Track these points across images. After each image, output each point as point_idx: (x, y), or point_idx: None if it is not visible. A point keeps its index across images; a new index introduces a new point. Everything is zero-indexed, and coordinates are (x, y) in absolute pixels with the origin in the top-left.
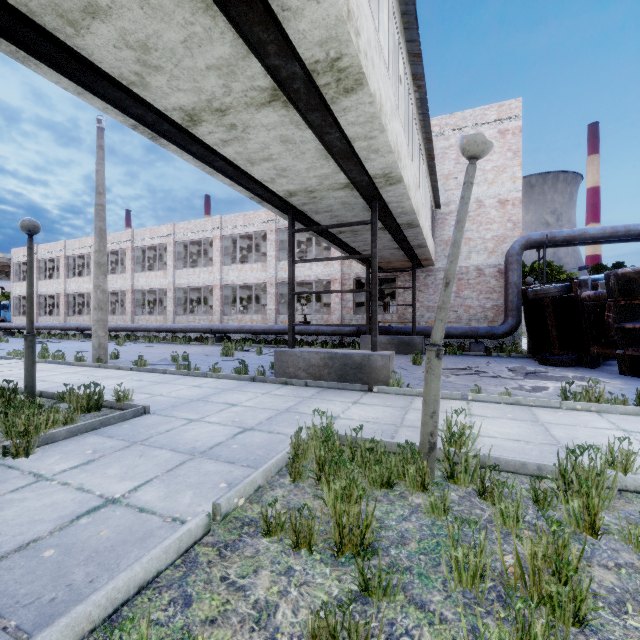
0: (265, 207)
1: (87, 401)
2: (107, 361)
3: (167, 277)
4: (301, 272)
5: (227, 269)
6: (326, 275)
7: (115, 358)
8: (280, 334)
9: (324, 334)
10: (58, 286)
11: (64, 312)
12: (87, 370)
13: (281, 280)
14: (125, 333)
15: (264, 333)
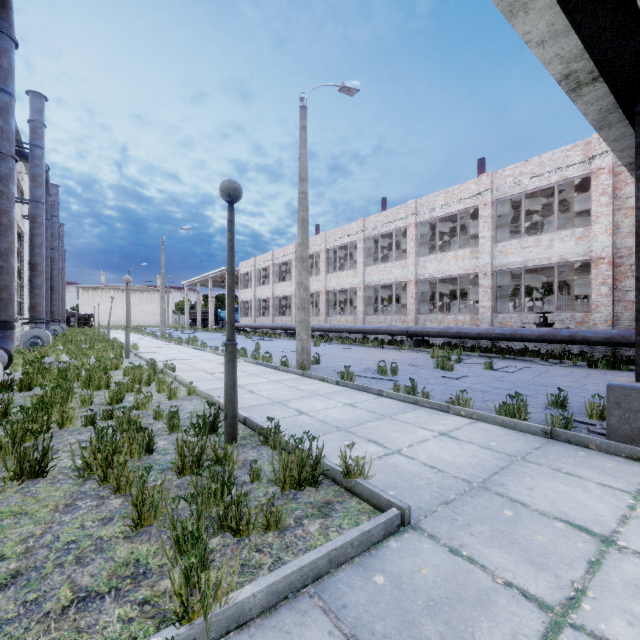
0: (576, 103)
1: (298, 467)
2: (309, 367)
3: (357, 276)
4: (533, 254)
5: (423, 261)
6: (580, 254)
7: (316, 363)
8: (504, 340)
9: (587, 342)
10: (268, 291)
11: (272, 313)
12: (291, 379)
13: (499, 267)
14: (319, 333)
15: (479, 338)
